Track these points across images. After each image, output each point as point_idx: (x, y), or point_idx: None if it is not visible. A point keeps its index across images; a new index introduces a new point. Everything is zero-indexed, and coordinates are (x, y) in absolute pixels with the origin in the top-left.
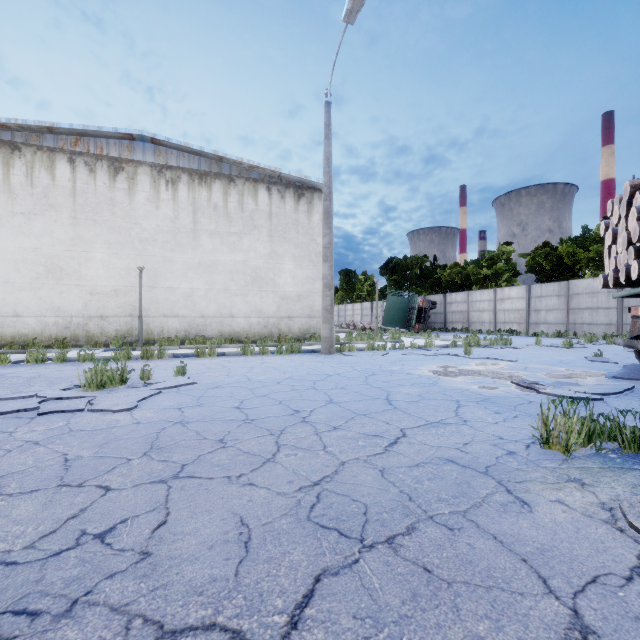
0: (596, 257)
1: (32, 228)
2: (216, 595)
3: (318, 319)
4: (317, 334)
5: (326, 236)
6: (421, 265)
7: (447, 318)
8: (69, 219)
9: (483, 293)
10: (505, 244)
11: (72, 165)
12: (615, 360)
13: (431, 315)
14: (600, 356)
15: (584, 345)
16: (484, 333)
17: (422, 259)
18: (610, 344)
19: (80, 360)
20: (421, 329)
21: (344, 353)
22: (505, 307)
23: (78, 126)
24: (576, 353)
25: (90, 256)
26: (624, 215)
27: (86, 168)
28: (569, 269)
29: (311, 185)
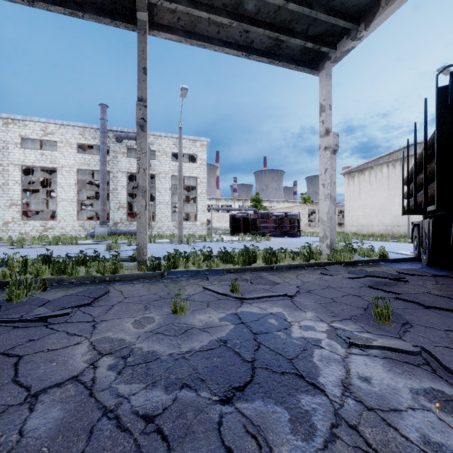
0: None
1: (376, 194)
2: (299, 246)
3: None
4: None
5: None
6: None
7: None
8: (386, 188)
9: None
10: None
11: (387, 167)
12: None
13: None
14: None
15: None
16: None
17: None
18: None
19: (364, 240)
20: None
21: None
22: None
23: (387, 153)
24: None
25: (393, 201)
26: None
27: (392, 166)
28: None
29: None
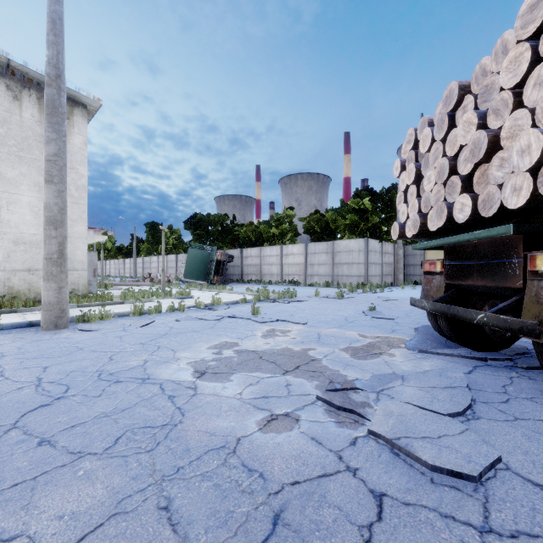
0: (350, 224)
1: None
2: None
3: (81, 272)
4: (79, 292)
5: (50, 142)
6: (222, 222)
7: (244, 270)
8: None
9: (272, 249)
10: (289, 209)
11: None
12: (385, 313)
13: (230, 268)
14: (374, 310)
15: (349, 294)
16: (273, 284)
17: (223, 217)
18: (365, 293)
19: None
20: (219, 281)
21: (81, 326)
22: (289, 261)
23: None
24: (350, 305)
25: None
26: (443, 134)
27: None
28: (332, 232)
29: (69, 95)
